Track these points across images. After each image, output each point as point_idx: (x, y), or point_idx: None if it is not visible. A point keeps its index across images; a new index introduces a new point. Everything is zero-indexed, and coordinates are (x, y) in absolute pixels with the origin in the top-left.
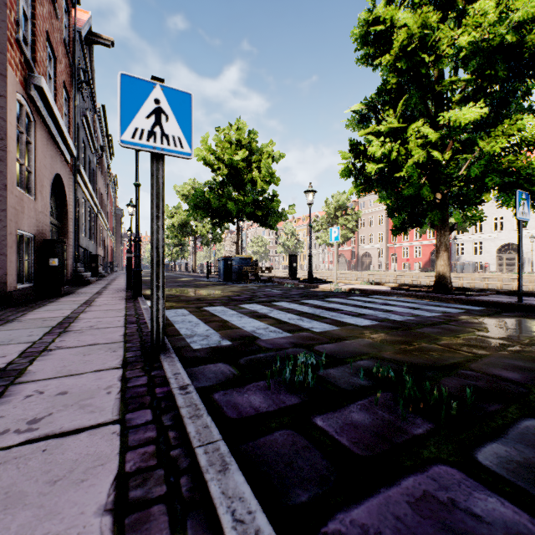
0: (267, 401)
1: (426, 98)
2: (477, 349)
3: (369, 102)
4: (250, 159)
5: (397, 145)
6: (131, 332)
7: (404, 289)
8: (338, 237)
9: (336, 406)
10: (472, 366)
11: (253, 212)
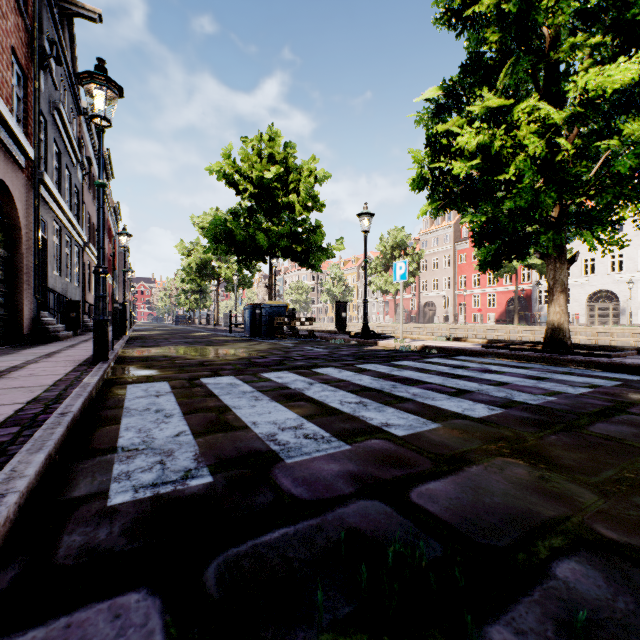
0: None
1: (537, 70)
2: None
3: (448, 87)
4: (286, 178)
5: (500, 130)
6: None
7: (501, 347)
8: (405, 275)
9: None
10: None
11: (290, 248)
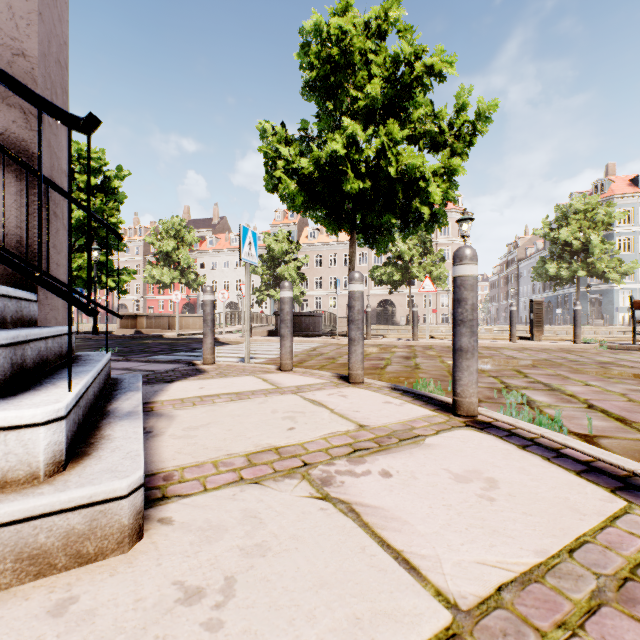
0: None
1: None
2: None
3: None
4: None
5: None
6: None
7: None
8: None
9: None
10: None
11: None
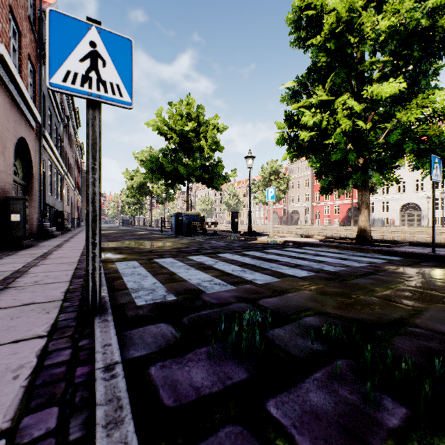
0: (211, 377)
1: (350, 76)
2: (414, 302)
3: (300, 80)
4: (198, 130)
5: (326, 115)
6: (75, 288)
7: (331, 241)
8: (274, 196)
9: (289, 382)
10: (418, 322)
11: (201, 175)
